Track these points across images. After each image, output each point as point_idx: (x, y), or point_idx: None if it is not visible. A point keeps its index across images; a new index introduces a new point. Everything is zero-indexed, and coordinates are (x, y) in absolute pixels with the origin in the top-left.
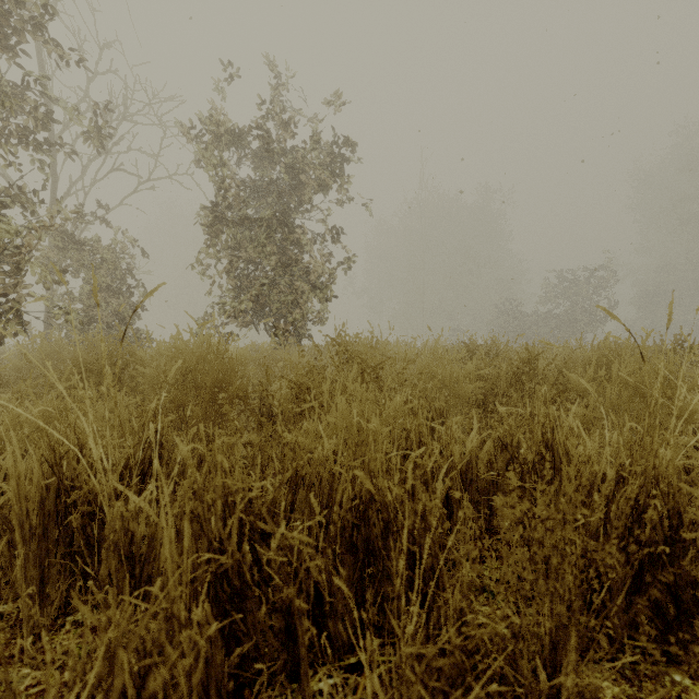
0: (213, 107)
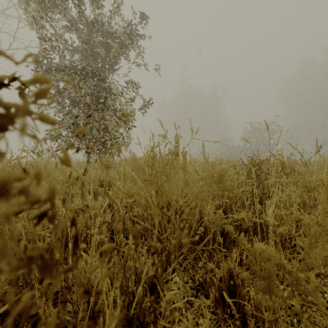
0: None
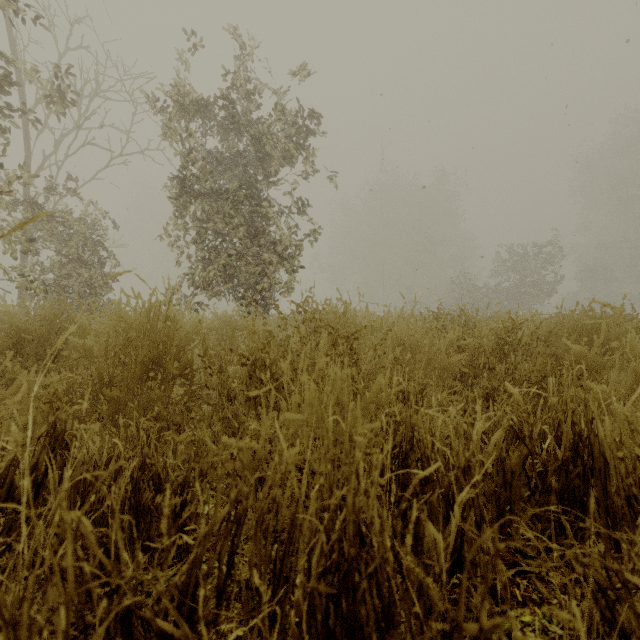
0: (181, 80)
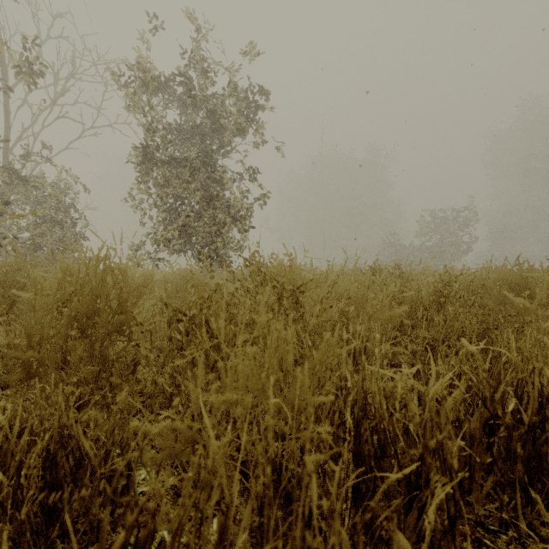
0: (144, 59)
